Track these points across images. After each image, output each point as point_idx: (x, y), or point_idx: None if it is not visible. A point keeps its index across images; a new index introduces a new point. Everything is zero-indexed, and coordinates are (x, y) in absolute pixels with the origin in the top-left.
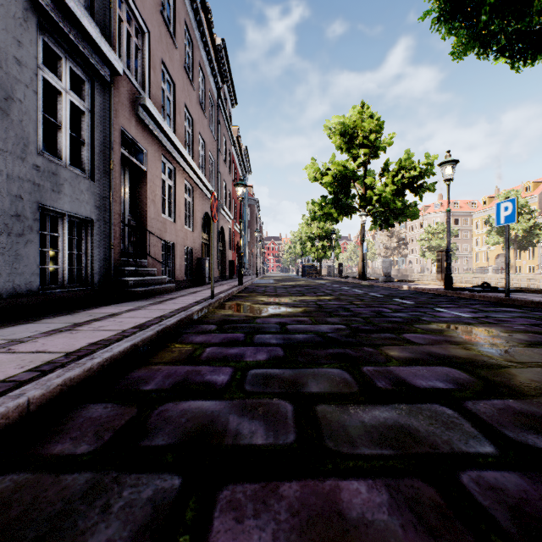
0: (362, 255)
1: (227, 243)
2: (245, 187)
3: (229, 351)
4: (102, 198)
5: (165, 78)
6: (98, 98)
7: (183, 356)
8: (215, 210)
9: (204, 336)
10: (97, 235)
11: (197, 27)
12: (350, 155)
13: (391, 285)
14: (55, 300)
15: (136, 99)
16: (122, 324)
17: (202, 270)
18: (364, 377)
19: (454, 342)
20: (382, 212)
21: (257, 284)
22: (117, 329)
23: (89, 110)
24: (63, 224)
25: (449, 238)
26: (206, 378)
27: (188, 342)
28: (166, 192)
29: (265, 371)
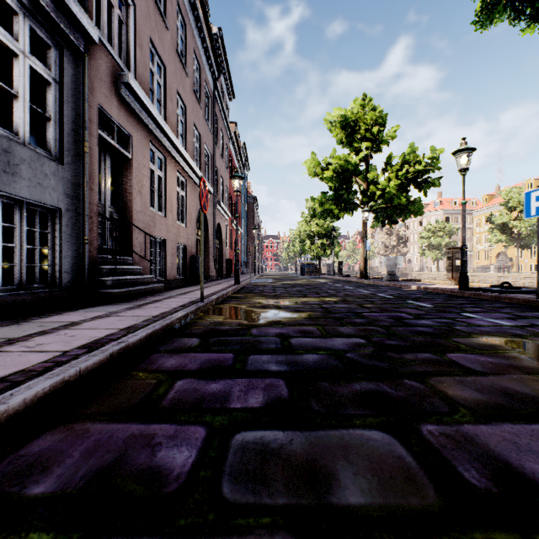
0: (363, 253)
1: (224, 241)
2: (241, 180)
3: (209, 386)
4: (73, 185)
5: (154, 59)
6: (69, 68)
7: (136, 398)
8: (205, 199)
9: (179, 357)
10: (67, 228)
11: (191, 11)
12: (351, 149)
13: (398, 285)
14: (7, 304)
15: (118, 76)
16: (70, 341)
17: (197, 268)
18: (432, 453)
19: (525, 369)
20: (385, 209)
21: (255, 284)
22: (56, 350)
23: (57, 81)
24: (20, 214)
25: (464, 233)
26: (156, 456)
27: (154, 369)
28: (155, 184)
29: (260, 436)
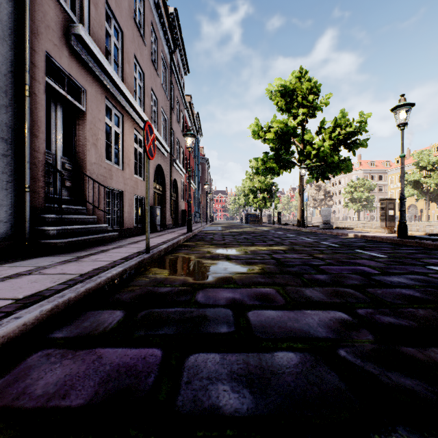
0: (300, 204)
1: (180, 194)
2: (193, 137)
3: None
4: (12, 130)
5: (111, 22)
6: (5, 5)
7: None
8: (151, 145)
9: (72, 362)
10: (4, 175)
11: None
12: (289, 115)
13: (334, 233)
14: None
15: (69, 28)
16: None
17: (153, 218)
18: None
19: None
20: (318, 166)
21: (206, 231)
22: None
23: None
24: None
25: (403, 185)
26: None
27: (3, 404)
28: (112, 139)
29: None
